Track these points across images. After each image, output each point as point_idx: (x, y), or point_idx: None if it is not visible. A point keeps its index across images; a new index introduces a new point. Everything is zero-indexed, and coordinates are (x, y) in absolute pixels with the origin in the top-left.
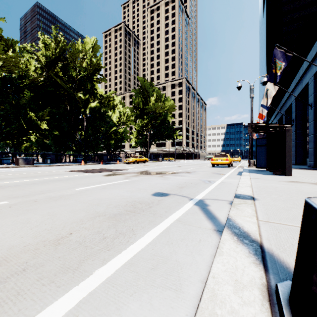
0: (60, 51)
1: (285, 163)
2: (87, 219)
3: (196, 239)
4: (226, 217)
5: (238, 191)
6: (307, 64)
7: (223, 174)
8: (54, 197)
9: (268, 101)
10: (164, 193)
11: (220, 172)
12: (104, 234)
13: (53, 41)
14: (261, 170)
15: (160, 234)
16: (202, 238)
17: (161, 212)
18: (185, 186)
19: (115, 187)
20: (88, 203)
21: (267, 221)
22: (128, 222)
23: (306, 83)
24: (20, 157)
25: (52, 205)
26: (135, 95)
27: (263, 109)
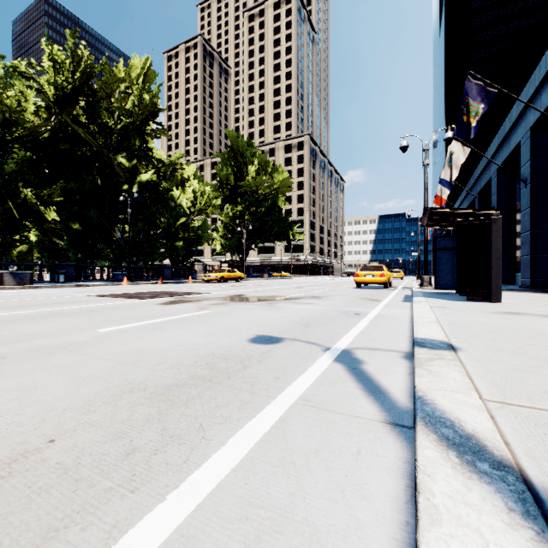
0: (82, 77)
1: (490, 280)
2: (102, 400)
3: (350, 451)
4: (403, 389)
5: (418, 333)
6: (518, 110)
7: (378, 299)
8: (46, 349)
9: (452, 173)
10: (273, 337)
11: (373, 297)
12: (133, 439)
13: (69, 59)
14: (444, 292)
15: (265, 435)
16: (363, 446)
17: (268, 380)
18: (313, 323)
19: (177, 326)
20: (116, 360)
21: (504, 401)
22: (194, 406)
23: (517, 144)
24: (6, 271)
25: (35, 367)
26: (221, 162)
27: (443, 188)
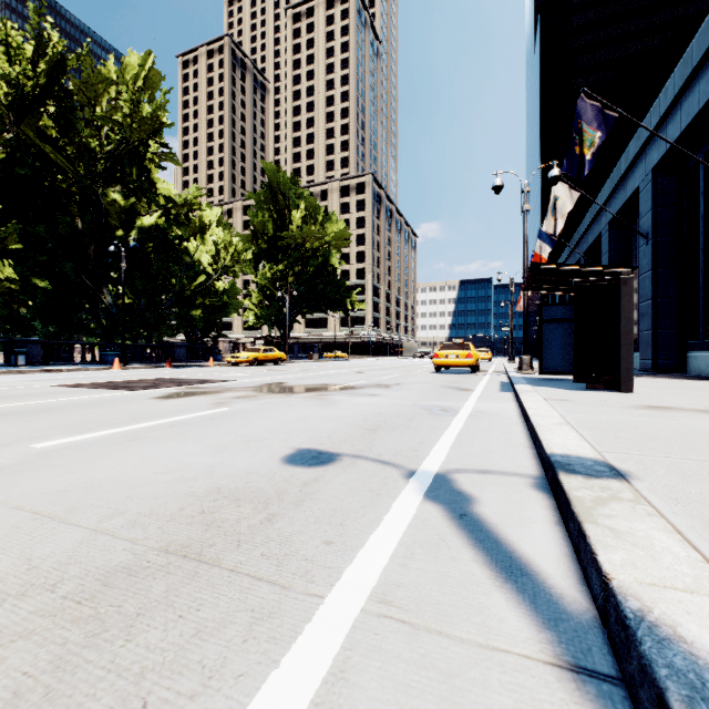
0: (50, 72)
1: (618, 362)
2: None
3: None
4: (561, 562)
5: (551, 445)
6: (638, 146)
7: (468, 388)
8: None
9: (557, 224)
10: (323, 452)
11: (460, 385)
12: None
13: (30, 44)
14: (551, 378)
15: None
16: None
17: (310, 548)
18: (384, 426)
19: (171, 434)
20: (32, 509)
21: None
22: (146, 635)
23: (635, 189)
24: None
25: None
26: (255, 204)
27: (543, 244)
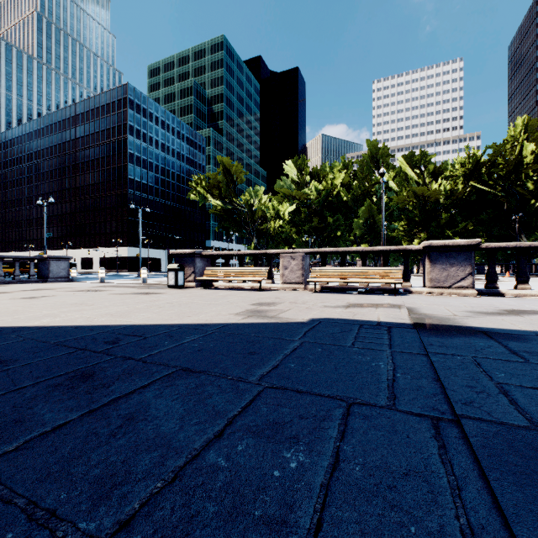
0: (473, 164)
1: None
2: None
3: None
4: None
5: None
6: None
7: None
8: None
9: None
10: None
11: None
12: None
13: (467, 158)
14: None
15: None
16: None
17: None
18: None
19: None
20: None
21: None
22: None
23: None
24: None
25: None
26: None
27: None
